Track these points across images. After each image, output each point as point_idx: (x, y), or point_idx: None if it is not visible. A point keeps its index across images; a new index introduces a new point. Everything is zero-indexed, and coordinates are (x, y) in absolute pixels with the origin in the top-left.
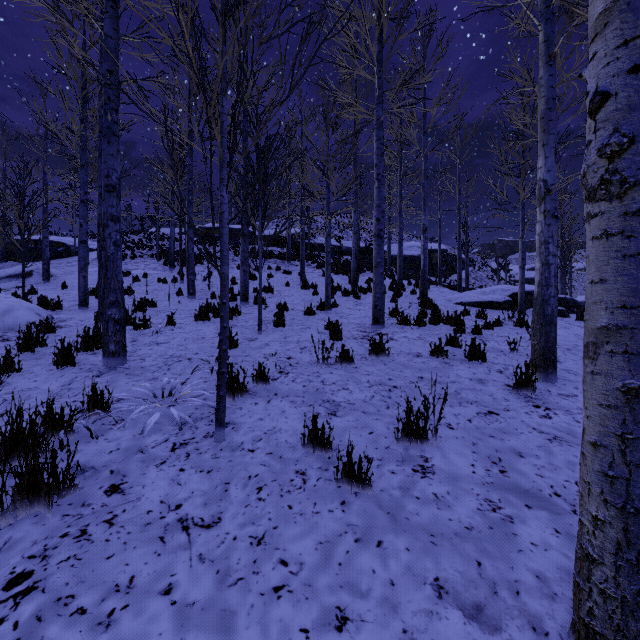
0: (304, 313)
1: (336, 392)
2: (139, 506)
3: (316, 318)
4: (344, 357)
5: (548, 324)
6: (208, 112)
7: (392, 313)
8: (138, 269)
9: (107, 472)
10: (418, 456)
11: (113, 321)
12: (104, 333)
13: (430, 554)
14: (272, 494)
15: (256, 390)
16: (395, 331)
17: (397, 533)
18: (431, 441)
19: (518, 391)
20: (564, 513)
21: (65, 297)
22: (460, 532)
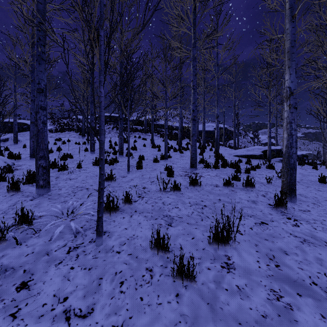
0: (153, 161)
1: (171, 210)
2: (38, 300)
3: (159, 164)
4: (175, 187)
5: (292, 169)
6: (90, 37)
7: (200, 161)
8: (65, 137)
9: (21, 271)
10: (223, 255)
11: (42, 167)
12: (36, 174)
13: None
14: (130, 287)
15: (124, 208)
16: (203, 171)
17: (215, 322)
18: (230, 244)
19: (276, 208)
20: (323, 299)
21: (24, 152)
22: (259, 320)
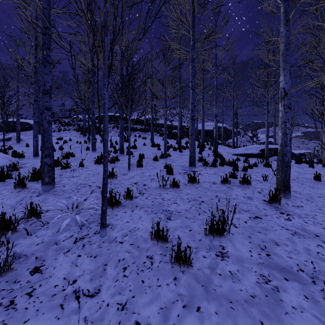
0: (153, 160)
1: (170, 205)
2: (50, 282)
3: (159, 162)
4: (174, 184)
5: (286, 167)
6: (95, 44)
7: (199, 160)
8: (67, 136)
9: (33, 258)
10: (218, 245)
11: (47, 165)
12: (42, 172)
13: (230, 316)
14: (132, 272)
15: (125, 204)
16: (201, 169)
17: (209, 301)
18: (225, 236)
19: (270, 204)
20: (308, 283)
21: (27, 151)
22: (248, 299)
